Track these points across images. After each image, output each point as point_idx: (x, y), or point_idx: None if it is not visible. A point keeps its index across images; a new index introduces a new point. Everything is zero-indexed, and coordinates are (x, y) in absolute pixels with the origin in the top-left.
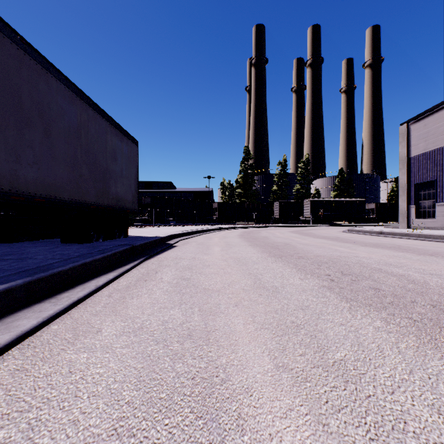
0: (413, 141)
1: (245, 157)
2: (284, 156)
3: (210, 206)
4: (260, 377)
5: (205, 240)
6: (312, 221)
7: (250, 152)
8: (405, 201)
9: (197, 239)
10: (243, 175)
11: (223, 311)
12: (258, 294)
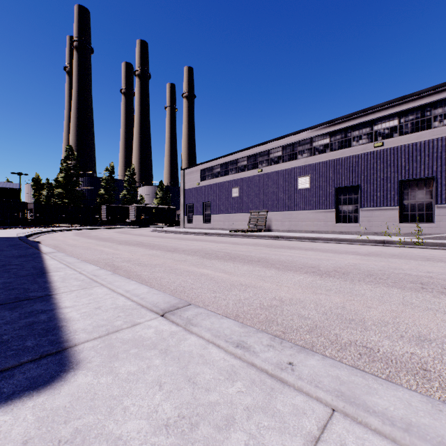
0: (186, 180)
1: (69, 156)
2: (111, 163)
3: (24, 207)
4: (102, 248)
5: (53, 238)
6: (137, 223)
7: (75, 153)
8: (183, 213)
9: (45, 238)
10: (65, 174)
11: (92, 247)
12: (99, 245)
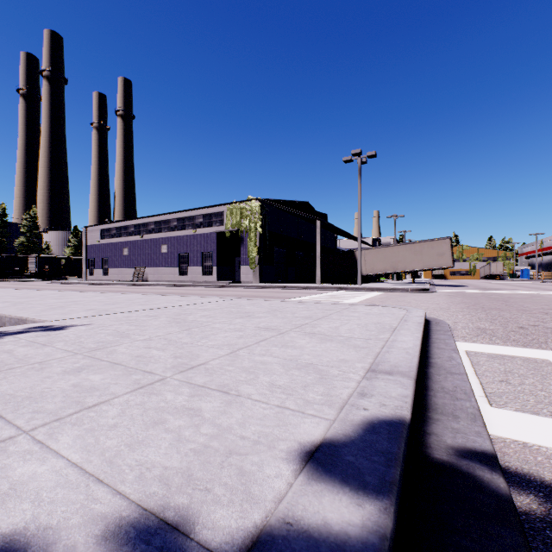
0: (88, 237)
1: None
2: (2, 204)
3: None
4: None
5: None
6: (39, 276)
7: None
8: (85, 267)
9: None
10: None
11: None
12: None
